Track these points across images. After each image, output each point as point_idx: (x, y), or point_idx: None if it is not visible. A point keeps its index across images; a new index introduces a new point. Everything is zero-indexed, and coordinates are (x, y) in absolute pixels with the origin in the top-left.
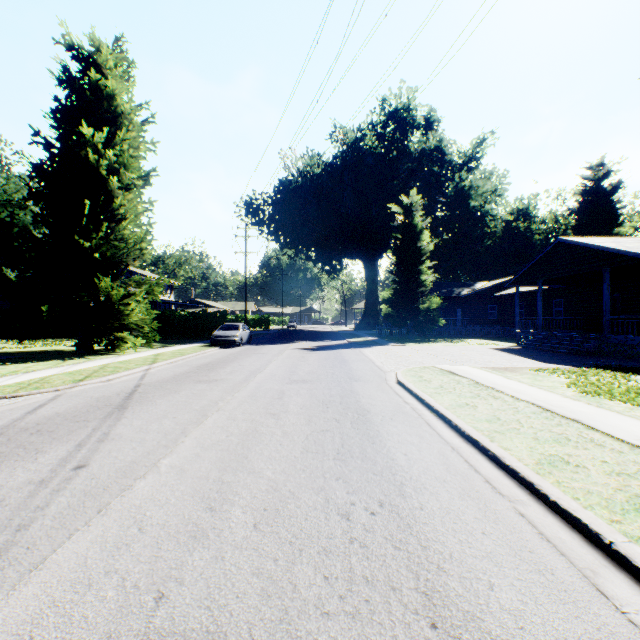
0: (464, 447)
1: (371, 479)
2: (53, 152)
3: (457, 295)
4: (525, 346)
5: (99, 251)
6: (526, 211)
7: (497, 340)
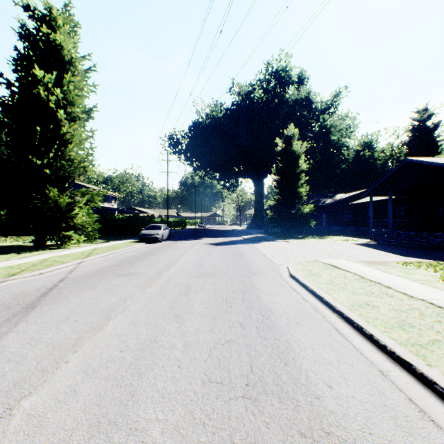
0: (394, 371)
1: None
2: (14, 90)
3: (323, 203)
4: (379, 242)
5: (50, 168)
6: (370, 144)
7: (354, 237)
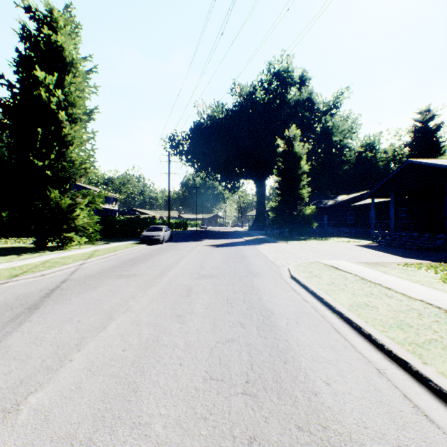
0: (391, 369)
1: (297, 442)
2: (15, 92)
3: (324, 205)
4: (381, 243)
5: (51, 169)
6: (372, 145)
7: (355, 238)
